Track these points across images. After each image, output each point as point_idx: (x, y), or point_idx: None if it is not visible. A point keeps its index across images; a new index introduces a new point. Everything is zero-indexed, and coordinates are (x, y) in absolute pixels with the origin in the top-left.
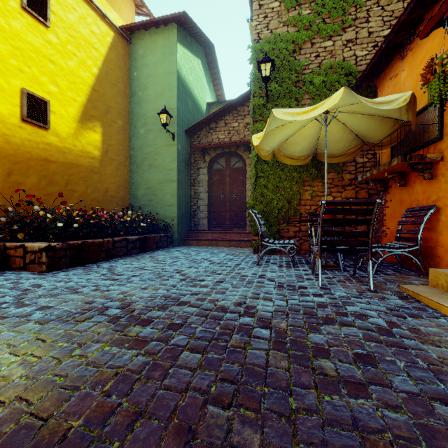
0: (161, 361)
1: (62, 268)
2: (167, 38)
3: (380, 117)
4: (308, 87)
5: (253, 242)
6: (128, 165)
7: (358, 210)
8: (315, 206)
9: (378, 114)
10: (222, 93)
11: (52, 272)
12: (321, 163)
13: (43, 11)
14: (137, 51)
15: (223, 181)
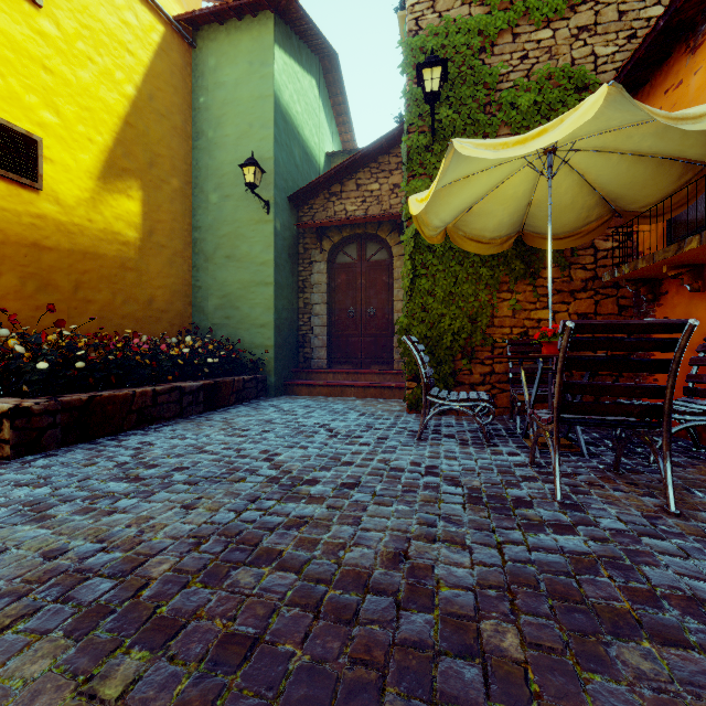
0: None
1: (47, 449)
2: (257, 38)
3: (656, 158)
4: (507, 113)
5: (407, 392)
6: (190, 257)
7: (644, 341)
8: (520, 329)
9: (654, 152)
10: (352, 138)
11: (24, 459)
12: (532, 250)
13: None
14: (206, 60)
15: (354, 284)
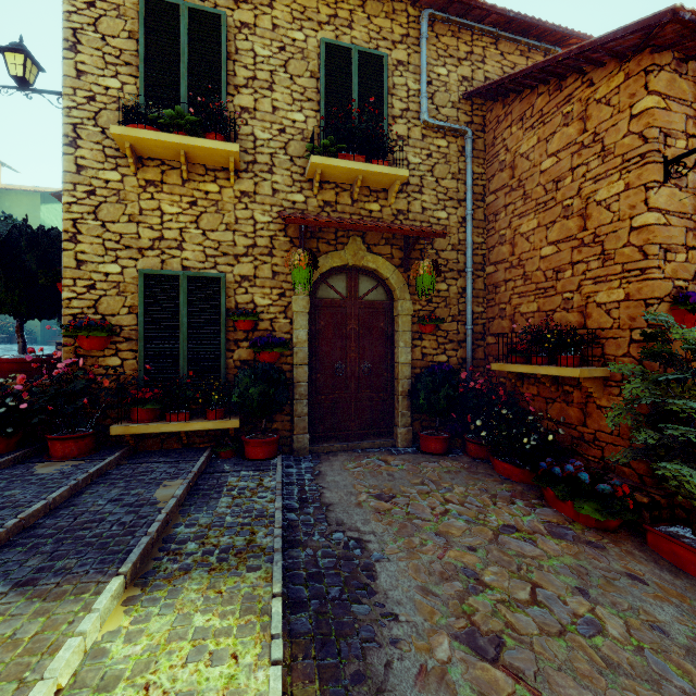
0: None
1: None
2: (32, 200)
3: None
4: None
5: None
6: None
7: None
8: None
9: None
10: None
11: None
12: None
13: None
14: (4, 203)
15: None
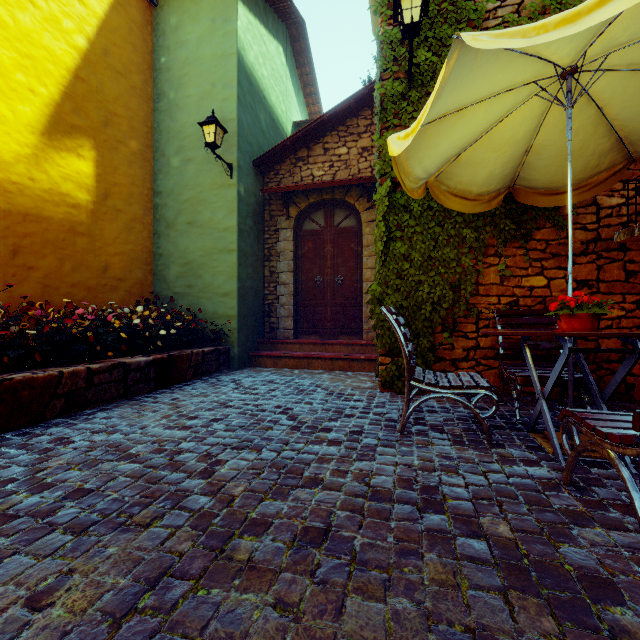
0: None
1: None
2: None
3: None
4: None
5: (380, 369)
6: (151, 223)
7: None
8: (509, 298)
9: None
10: (320, 109)
11: None
12: (523, 209)
13: None
14: (167, 19)
15: (321, 252)
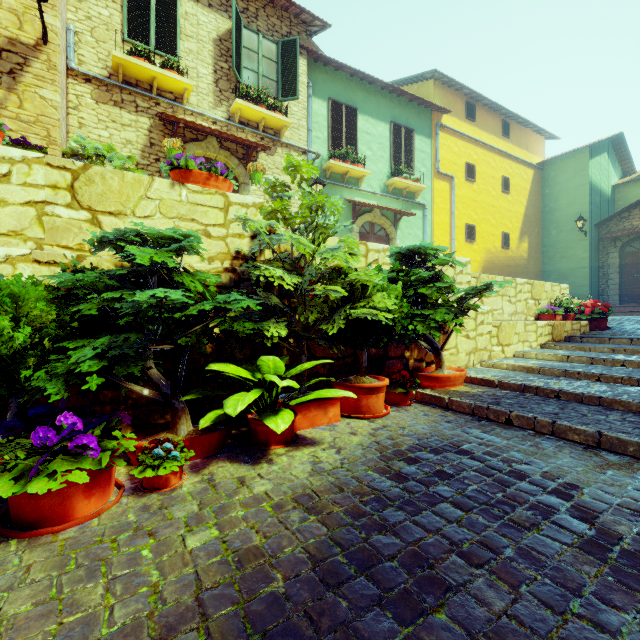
0: (636, 317)
1: None
2: (578, 159)
3: None
4: None
5: None
6: (540, 259)
7: None
8: None
9: None
10: (631, 165)
11: None
12: None
13: (507, 187)
14: (549, 174)
15: (637, 262)
